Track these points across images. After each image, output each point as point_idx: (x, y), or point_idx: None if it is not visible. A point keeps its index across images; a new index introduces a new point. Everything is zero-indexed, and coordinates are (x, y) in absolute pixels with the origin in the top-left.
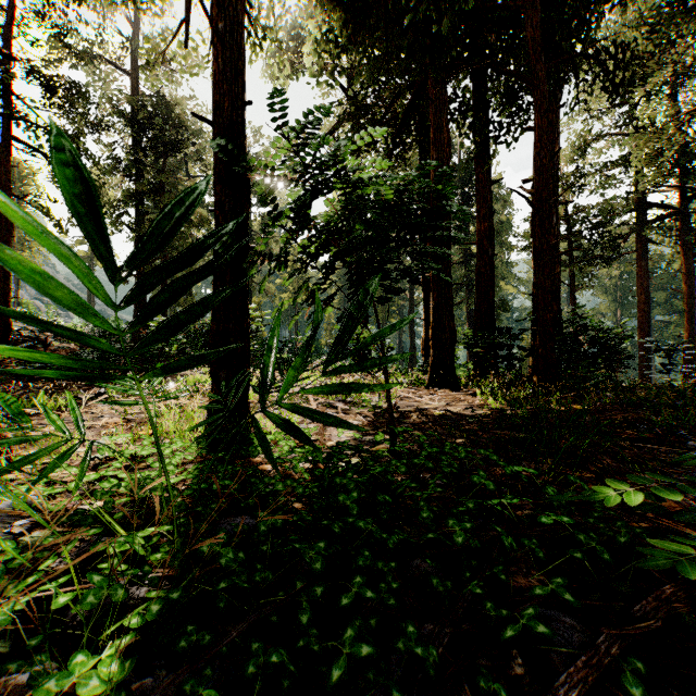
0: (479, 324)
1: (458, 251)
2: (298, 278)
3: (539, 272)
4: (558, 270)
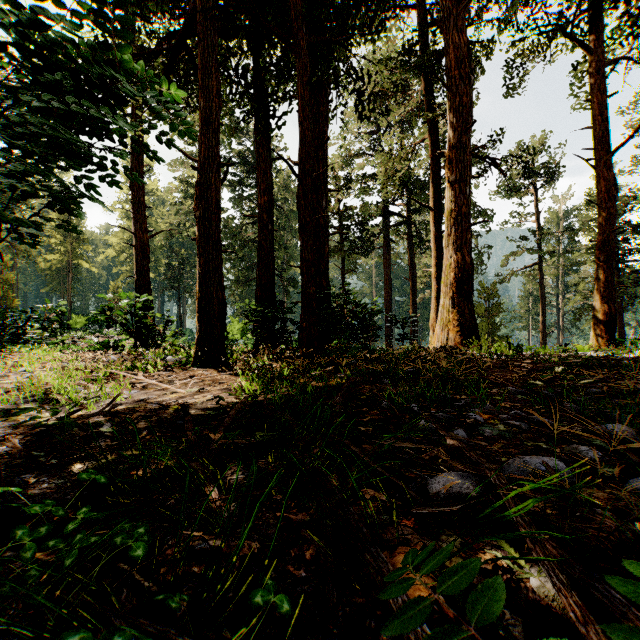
0: (260, 297)
1: (255, 231)
2: (72, 238)
3: (304, 244)
4: (327, 250)
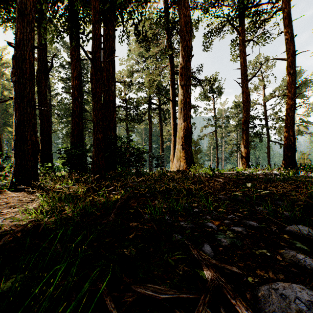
0: (73, 142)
1: None
2: None
3: (95, 106)
4: (115, 115)
